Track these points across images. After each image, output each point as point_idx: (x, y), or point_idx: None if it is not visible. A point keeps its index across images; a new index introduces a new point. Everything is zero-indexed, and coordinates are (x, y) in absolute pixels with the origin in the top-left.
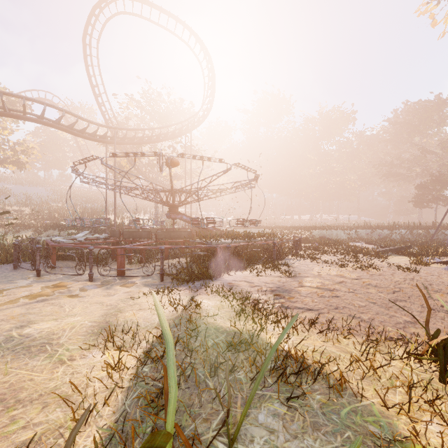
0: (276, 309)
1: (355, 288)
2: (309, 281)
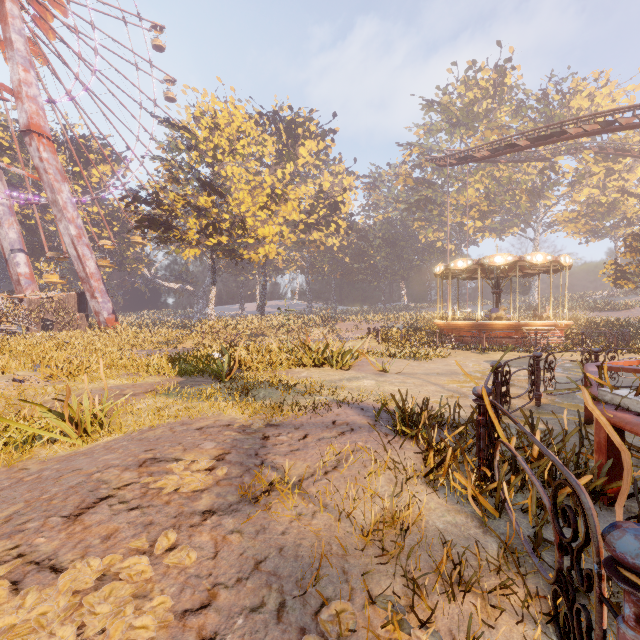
0: (241, 422)
1: (73, 486)
2: (197, 477)
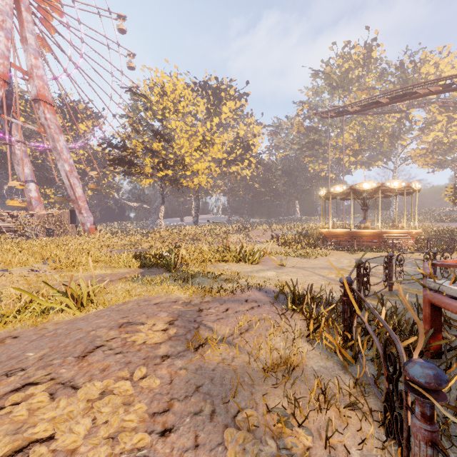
0: (183, 300)
1: (78, 339)
2: (157, 334)
